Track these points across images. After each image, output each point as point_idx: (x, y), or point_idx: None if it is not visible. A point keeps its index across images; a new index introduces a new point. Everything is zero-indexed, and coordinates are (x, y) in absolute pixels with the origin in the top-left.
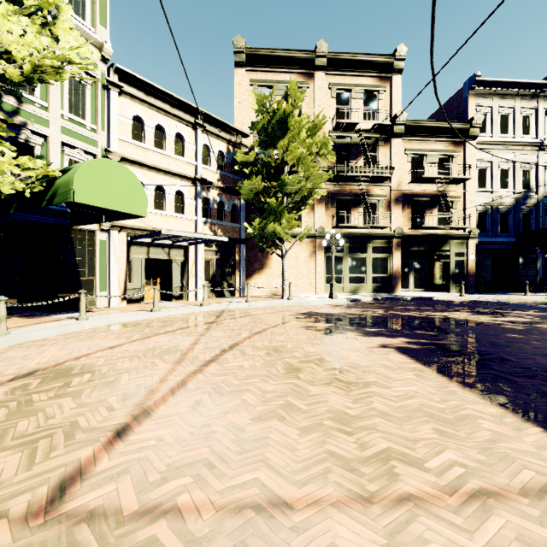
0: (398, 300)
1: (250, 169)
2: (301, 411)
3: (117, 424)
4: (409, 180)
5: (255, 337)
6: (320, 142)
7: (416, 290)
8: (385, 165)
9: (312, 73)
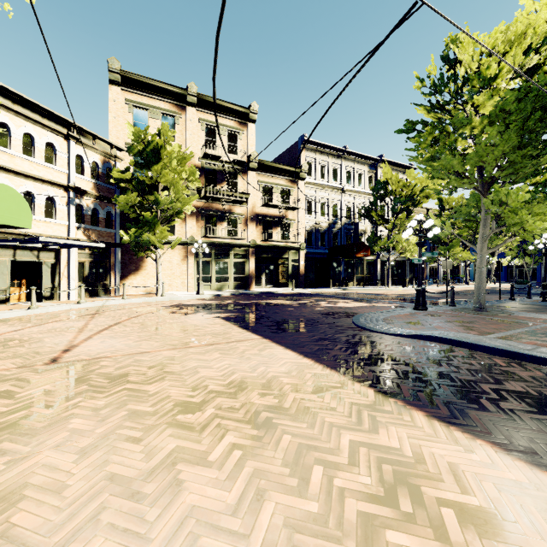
0: (250, 294)
1: (126, 183)
2: (158, 338)
3: (61, 349)
4: (261, 204)
5: (133, 319)
6: (188, 171)
7: (267, 287)
8: (243, 190)
9: (184, 106)
